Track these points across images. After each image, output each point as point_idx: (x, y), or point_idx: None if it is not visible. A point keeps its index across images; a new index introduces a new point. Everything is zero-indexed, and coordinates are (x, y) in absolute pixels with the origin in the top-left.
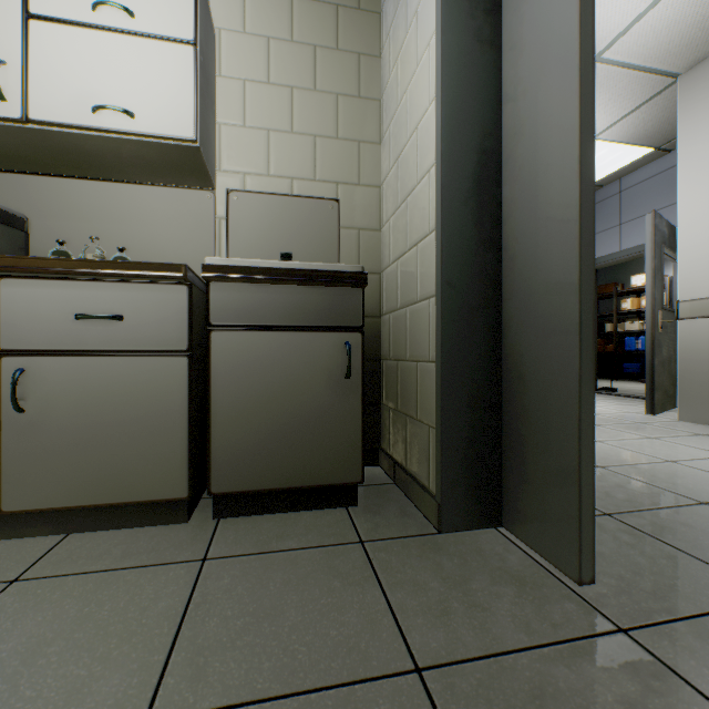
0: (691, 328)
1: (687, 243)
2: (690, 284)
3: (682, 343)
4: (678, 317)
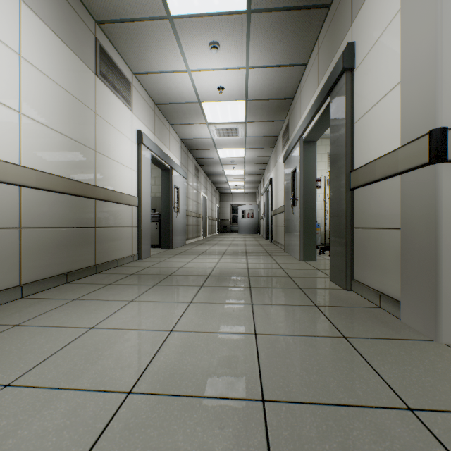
0: None
1: None
2: None
3: None
4: None
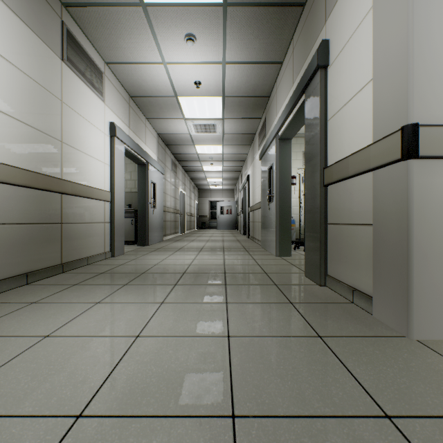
0: None
1: None
2: None
3: None
4: None
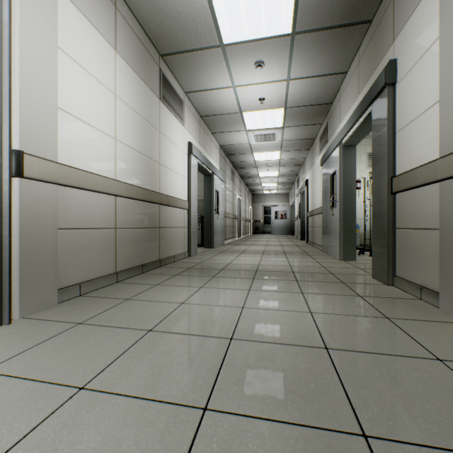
0: (38, 192)
1: (33, 80)
2: (37, 136)
3: (27, 211)
4: (26, 174)
